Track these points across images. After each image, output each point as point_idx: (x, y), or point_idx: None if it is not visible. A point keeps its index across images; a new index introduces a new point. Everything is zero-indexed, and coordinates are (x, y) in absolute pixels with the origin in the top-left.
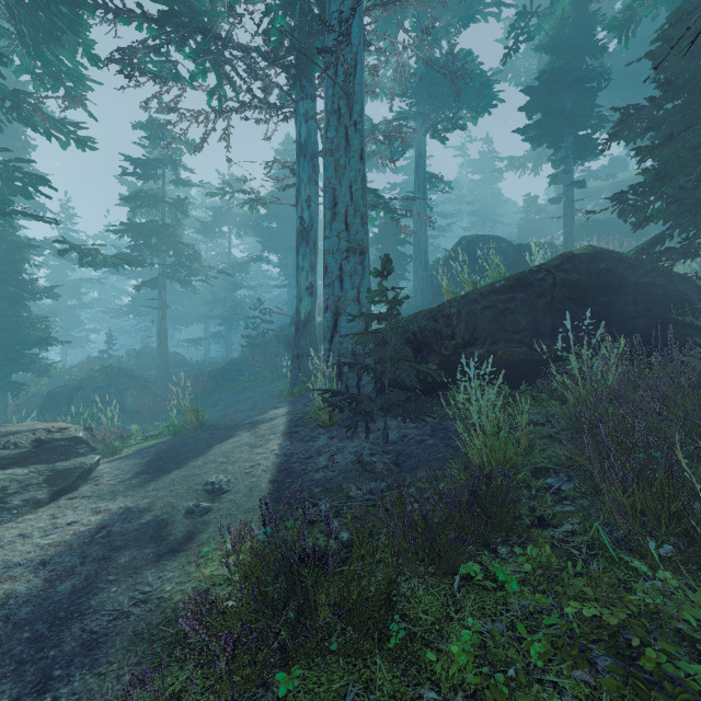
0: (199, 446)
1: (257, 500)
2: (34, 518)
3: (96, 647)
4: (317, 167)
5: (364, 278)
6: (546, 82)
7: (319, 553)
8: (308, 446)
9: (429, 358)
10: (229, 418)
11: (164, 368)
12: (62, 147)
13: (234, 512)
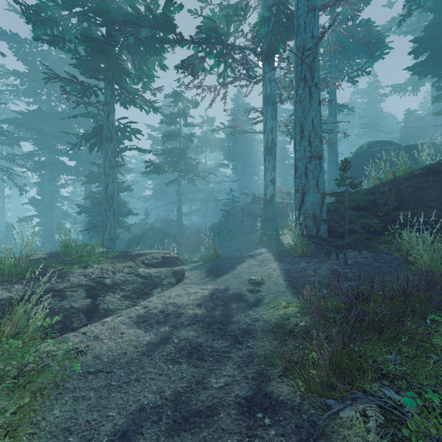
0: (227, 265)
1: (283, 287)
2: (176, 290)
3: (250, 333)
4: (276, 109)
5: (321, 173)
6: (431, 33)
7: (337, 308)
8: (295, 265)
9: (368, 218)
10: (230, 254)
11: (180, 228)
12: (146, 113)
13: (274, 292)
